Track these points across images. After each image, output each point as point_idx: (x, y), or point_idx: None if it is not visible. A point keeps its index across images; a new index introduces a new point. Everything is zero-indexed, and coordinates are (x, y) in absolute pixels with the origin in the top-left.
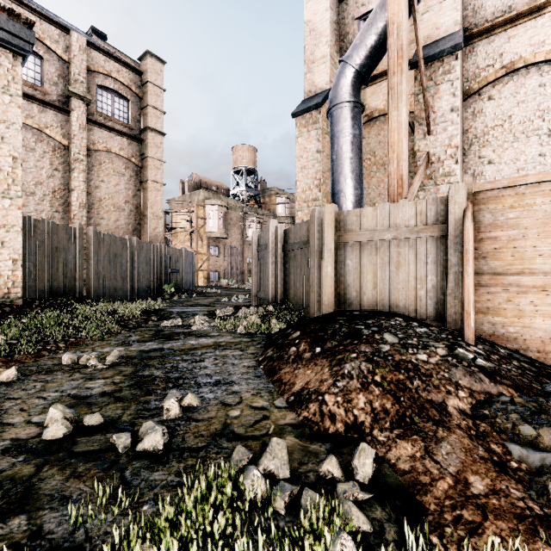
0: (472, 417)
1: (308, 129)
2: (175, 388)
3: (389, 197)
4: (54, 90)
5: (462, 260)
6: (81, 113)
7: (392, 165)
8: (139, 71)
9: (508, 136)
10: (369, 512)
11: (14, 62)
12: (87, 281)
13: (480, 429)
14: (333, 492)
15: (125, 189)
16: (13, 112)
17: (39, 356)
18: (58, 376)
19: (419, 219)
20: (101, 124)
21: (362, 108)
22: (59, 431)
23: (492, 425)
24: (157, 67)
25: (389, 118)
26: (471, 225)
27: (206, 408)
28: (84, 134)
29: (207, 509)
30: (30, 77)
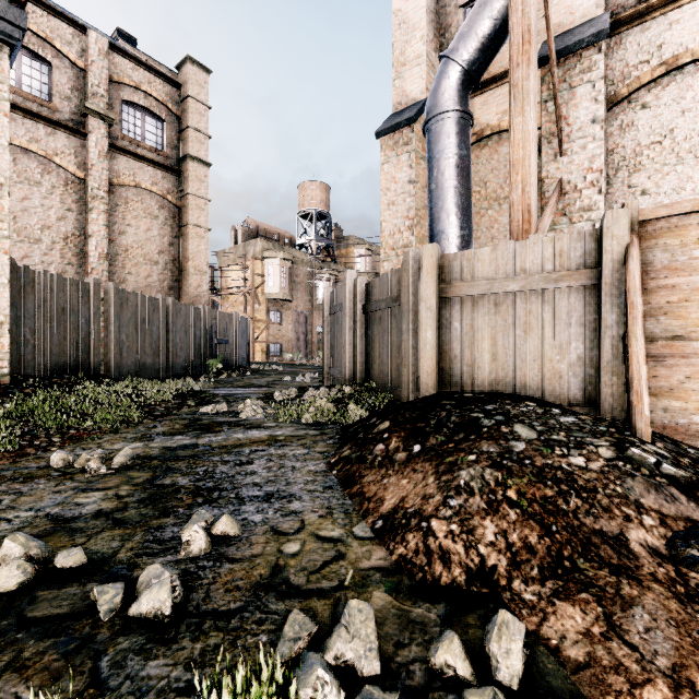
0: (671, 561)
1: (397, 153)
2: (205, 505)
3: (511, 236)
4: (66, 107)
5: (627, 318)
6: (101, 136)
7: (515, 192)
8: (176, 83)
9: (669, 157)
10: None
11: None
12: (105, 353)
13: (691, 582)
14: None
15: (158, 236)
16: None
17: (20, 456)
18: (39, 486)
19: (558, 262)
20: (127, 151)
21: (471, 120)
22: (12, 580)
23: None
24: (200, 78)
25: (511, 127)
26: (638, 267)
27: (248, 539)
28: (105, 164)
29: None
30: (35, 89)
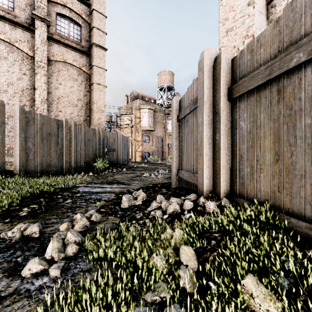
0: None
1: None
2: None
3: None
4: (23, 15)
5: None
6: (42, 31)
7: None
8: (87, 4)
9: None
10: None
11: None
12: (14, 156)
13: None
14: None
15: (77, 90)
16: None
17: None
18: None
19: None
20: (58, 41)
21: None
22: None
23: None
24: None
25: None
26: None
27: None
28: (45, 48)
29: None
30: (4, 4)
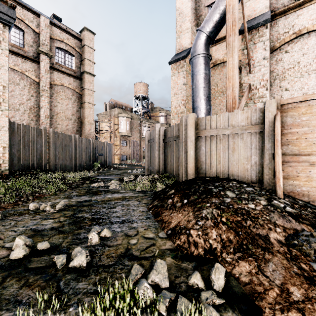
0: (286, 245)
1: (178, 71)
2: (97, 225)
3: (227, 109)
4: (30, 50)
5: (274, 146)
6: (46, 63)
7: (229, 90)
8: (80, 39)
9: (297, 74)
10: (224, 314)
11: (3, 29)
12: (49, 160)
13: (293, 253)
14: (198, 298)
15: (72, 107)
16: (3, 59)
17: (16, 205)
18: (25, 217)
19: (246, 121)
20: (57, 69)
21: (210, 57)
22: (21, 253)
23: (300, 251)
24: (90, 36)
25: (227, 62)
26: (279, 124)
27: (115, 238)
28: (48, 75)
29: (112, 313)
30: (16, 42)
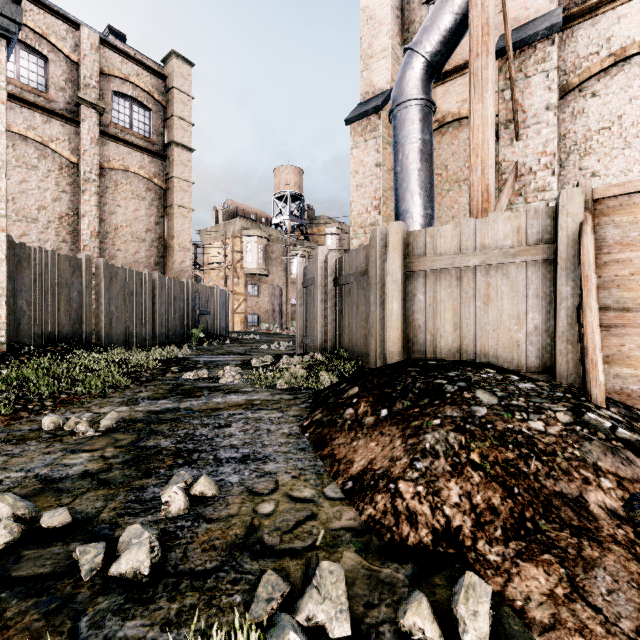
0: (630, 523)
1: (365, 138)
2: (185, 467)
3: (471, 214)
4: (61, 97)
5: (581, 290)
6: (93, 124)
7: (474, 173)
8: (162, 75)
9: (617, 141)
10: None
11: None
12: (96, 323)
13: None
14: None
15: (146, 216)
16: None
17: (14, 419)
18: (30, 447)
19: (516, 238)
20: (117, 137)
21: (434, 107)
22: None
23: None
24: (183, 70)
25: (471, 113)
26: (591, 243)
27: (225, 499)
28: (97, 150)
29: None
30: (32, 80)
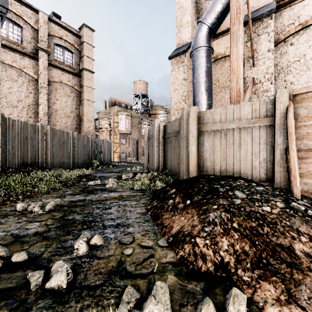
0: None
1: (178, 66)
2: (87, 229)
3: (231, 103)
4: (29, 46)
5: (288, 140)
6: (44, 59)
7: (233, 83)
8: (79, 36)
9: (303, 67)
10: None
11: None
12: (46, 157)
13: None
14: None
15: (70, 105)
16: None
17: (3, 205)
18: (9, 219)
19: (254, 114)
20: (56, 66)
21: (212, 50)
22: None
23: None
24: (89, 33)
25: (231, 52)
26: (293, 116)
27: (107, 247)
28: (47, 72)
29: None
30: (15, 38)
